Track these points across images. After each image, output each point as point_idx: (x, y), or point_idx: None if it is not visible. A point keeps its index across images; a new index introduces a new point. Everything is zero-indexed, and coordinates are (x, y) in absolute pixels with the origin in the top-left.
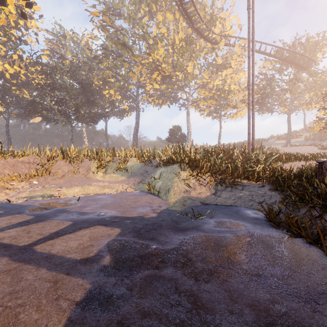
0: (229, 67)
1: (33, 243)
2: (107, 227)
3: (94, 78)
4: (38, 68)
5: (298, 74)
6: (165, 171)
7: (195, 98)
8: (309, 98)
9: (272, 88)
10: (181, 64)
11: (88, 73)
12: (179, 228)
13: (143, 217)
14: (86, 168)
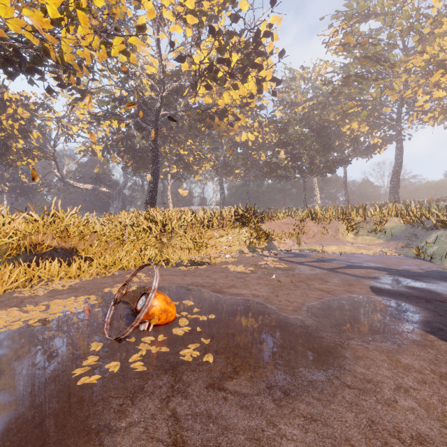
0: None
1: (332, 268)
2: (375, 270)
3: (330, 115)
4: (271, 126)
5: None
6: (444, 235)
7: None
8: None
9: None
10: None
11: (321, 111)
12: (446, 279)
13: (409, 270)
14: (334, 230)
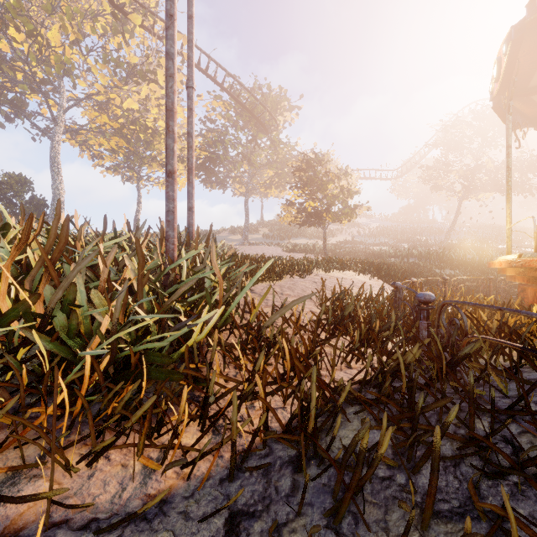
0: (154, 80)
1: None
2: None
3: None
4: None
5: (259, 135)
6: None
7: (79, 125)
8: (270, 177)
9: (225, 148)
10: (18, 3)
11: None
12: None
13: None
14: None
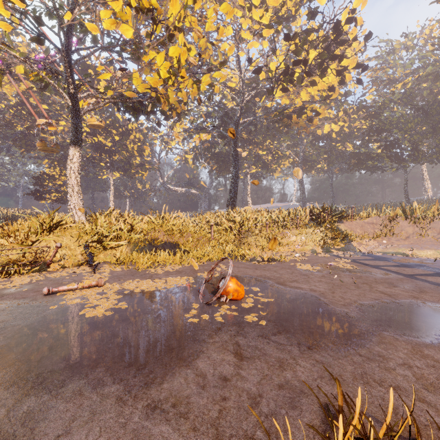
0: None
1: (411, 274)
2: None
3: None
4: (361, 112)
5: None
6: None
7: None
8: None
9: None
10: None
11: (432, 83)
12: None
13: None
14: (437, 231)
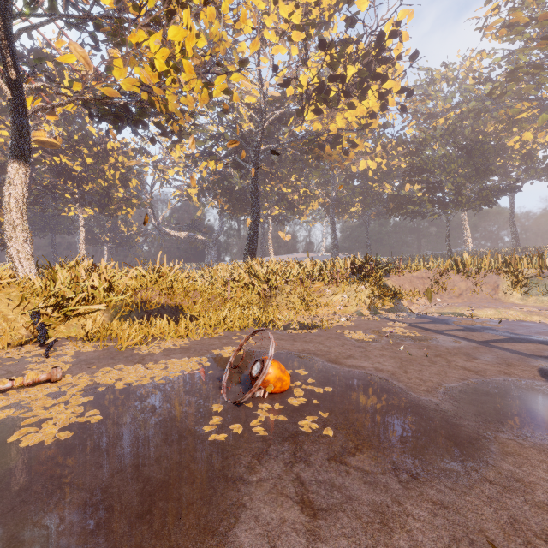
0: None
1: (484, 341)
2: None
3: (487, 125)
4: (400, 148)
5: None
6: None
7: None
8: None
9: None
10: None
11: (473, 121)
12: None
13: None
14: (492, 286)
